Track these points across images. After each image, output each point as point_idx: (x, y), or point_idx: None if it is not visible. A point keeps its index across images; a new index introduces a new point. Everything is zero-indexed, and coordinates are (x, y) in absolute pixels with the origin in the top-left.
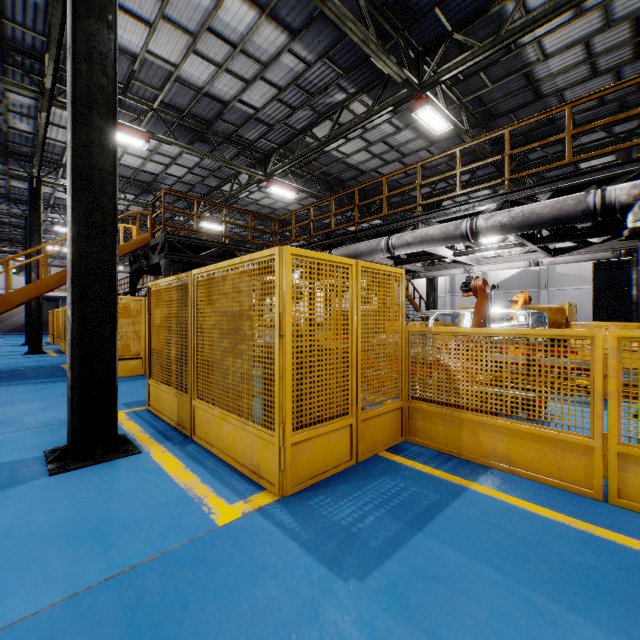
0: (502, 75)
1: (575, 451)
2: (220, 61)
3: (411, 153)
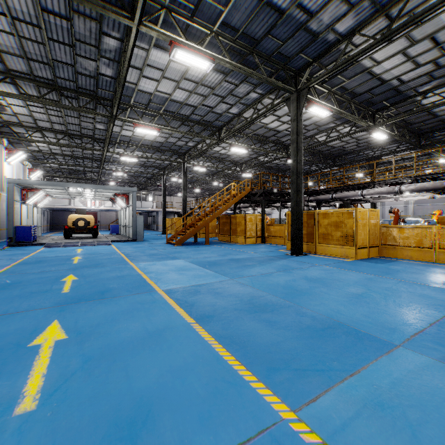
0: None
1: (427, 252)
2: (285, 121)
3: (363, 139)
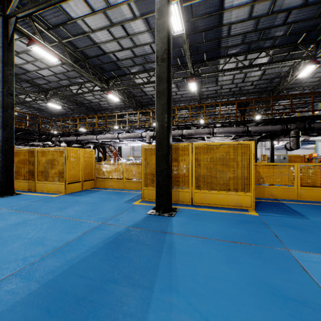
0: (134, 88)
1: (121, 182)
2: (29, 60)
3: (110, 100)
